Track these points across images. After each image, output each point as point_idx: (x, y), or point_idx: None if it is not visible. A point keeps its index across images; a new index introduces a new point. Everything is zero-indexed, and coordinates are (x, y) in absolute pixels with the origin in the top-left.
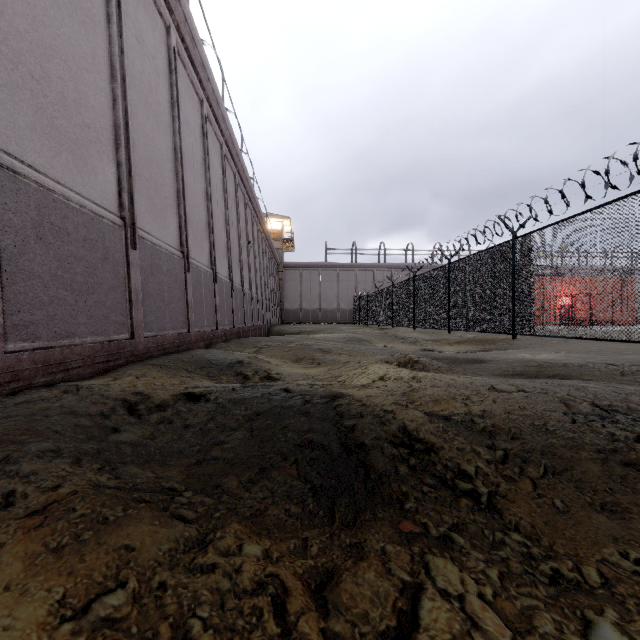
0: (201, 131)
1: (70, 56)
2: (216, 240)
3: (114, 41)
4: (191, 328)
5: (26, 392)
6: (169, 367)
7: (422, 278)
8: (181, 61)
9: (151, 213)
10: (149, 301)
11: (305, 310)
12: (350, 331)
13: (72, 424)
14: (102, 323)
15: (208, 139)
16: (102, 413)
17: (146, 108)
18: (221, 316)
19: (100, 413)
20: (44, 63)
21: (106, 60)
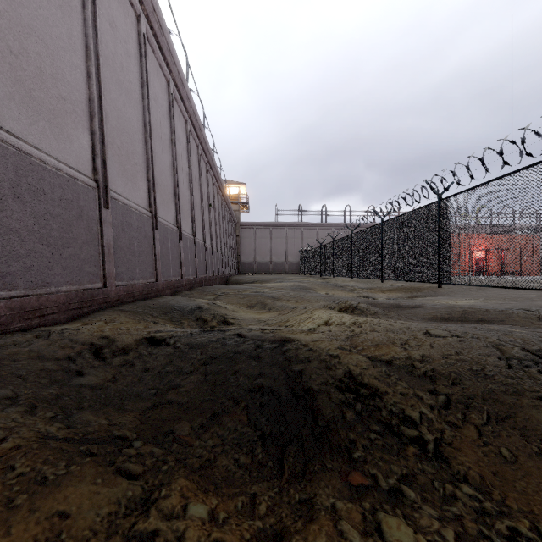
0: (168, 107)
1: (47, 35)
2: (181, 202)
3: (89, 24)
4: (158, 278)
5: (2, 337)
6: (136, 313)
7: (359, 235)
8: (150, 46)
9: (123, 177)
10: (120, 254)
11: (258, 262)
12: (297, 280)
13: (37, 368)
14: (76, 274)
15: (174, 115)
16: (69, 357)
17: (118, 85)
18: (185, 267)
19: (67, 357)
20: (22, 40)
21: (81, 41)
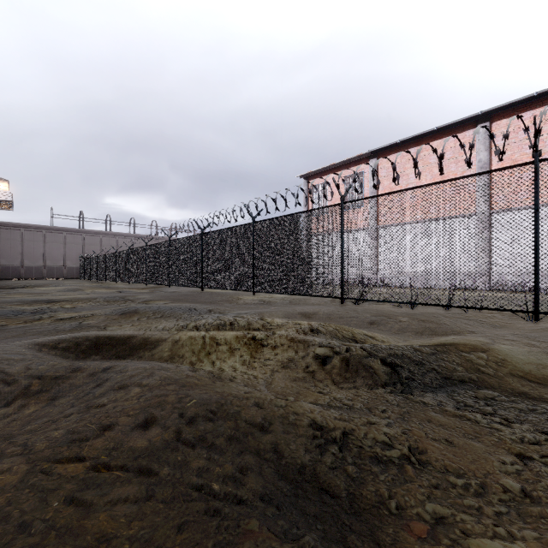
0: None
1: None
2: None
3: None
4: None
5: None
6: None
7: (120, 254)
8: None
9: None
10: None
11: (27, 267)
12: (72, 284)
13: None
14: None
15: None
16: None
17: None
18: None
19: None
20: None
21: None
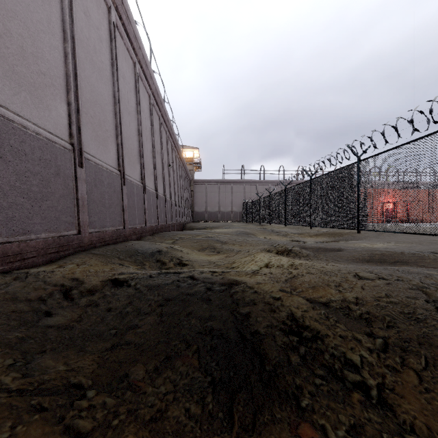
0: (134, 84)
1: (29, 19)
2: (145, 162)
3: (65, 12)
4: (126, 225)
5: None
6: (105, 256)
7: (291, 190)
8: (119, 33)
9: (95, 141)
10: (93, 206)
11: (209, 212)
12: (240, 227)
13: (9, 310)
14: (54, 223)
15: (139, 91)
16: (40, 298)
17: (92, 64)
18: (149, 217)
19: (38, 298)
20: (6, 22)
21: (59, 26)
